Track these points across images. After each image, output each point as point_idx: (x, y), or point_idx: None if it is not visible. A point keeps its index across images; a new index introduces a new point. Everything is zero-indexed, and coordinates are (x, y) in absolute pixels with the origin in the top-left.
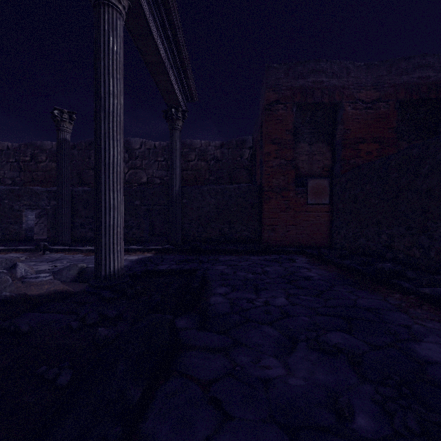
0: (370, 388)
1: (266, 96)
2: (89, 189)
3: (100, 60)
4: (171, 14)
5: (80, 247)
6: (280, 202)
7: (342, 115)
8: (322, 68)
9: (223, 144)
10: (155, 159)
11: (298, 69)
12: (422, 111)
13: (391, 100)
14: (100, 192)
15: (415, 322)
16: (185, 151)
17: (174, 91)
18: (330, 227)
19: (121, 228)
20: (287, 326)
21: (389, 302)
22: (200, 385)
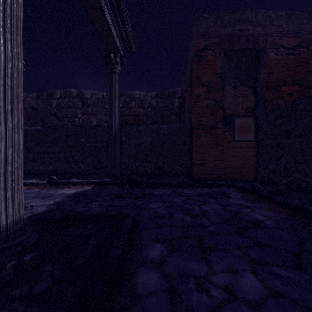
0: None
1: (196, 43)
2: (41, 128)
3: None
4: None
5: (28, 179)
6: (209, 139)
7: (266, 60)
8: (248, 17)
9: (157, 94)
10: (103, 107)
11: (226, 18)
12: None
13: (310, 46)
14: None
15: None
16: (127, 100)
17: (111, 32)
18: (255, 162)
19: (15, 166)
20: None
21: None
22: None
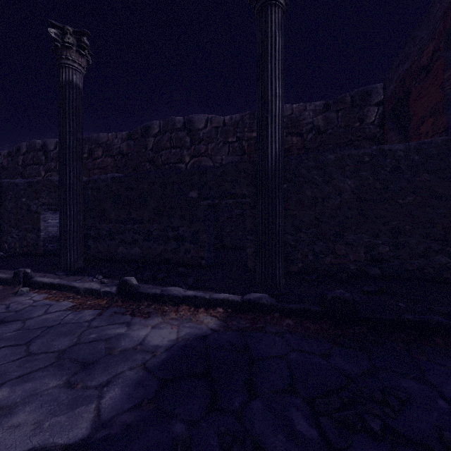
0: None
1: None
2: (121, 175)
3: None
4: None
5: (91, 276)
6: None
7: None
8: None
9: (328, 105)
10: (224, 140)
11: None
12: None
13: None
14: None
15: None
16: None
17: None
18: None
19: None
20: None
21: None
22: None
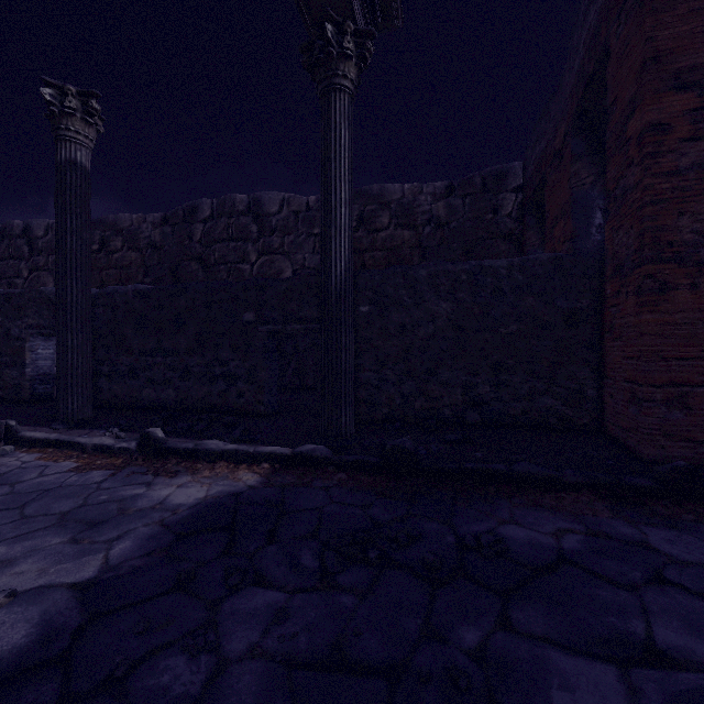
0: None
1: None
2: (148, 287)
3: None
4: None
5: (103, 429)
6: None
7: None
8: None
9: (452, 187)
10: (308, 232)
11: None
12: None
13: None
14: None
15: None
16: (369, 209)
17: None
18: None
19: None
20: None
21: None
22: None
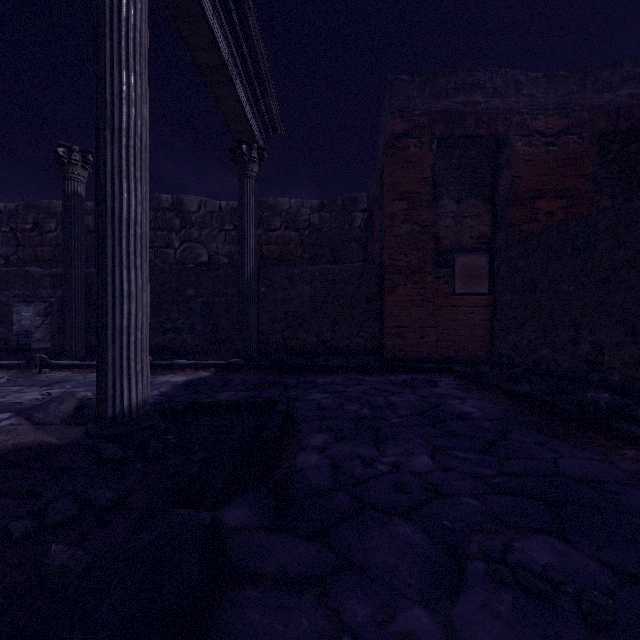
0: None
1: (389, 125)
2: None
3: (105, 39)
4: None
5: None
6: (412, 291)
7: (509, 155)
8: (478, 81)
9: (323, 205)
10: (220, 227)
11: (440, 83)
12: (633, 150)
13: (585, 131)
14: (104, 270)
15: None
16: (266, 215)
17: (245, 115)
18: (490, 330)
19: (144, 332)
20: (440, 520)
21: (619, 467)
22: None
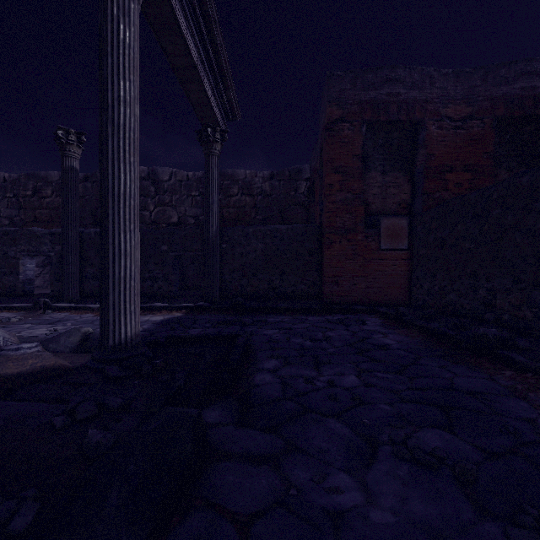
0: (495, 529)
1: (327, 112)
2: None
3: (107, 56)
4: (205, 2)
5: (92, 304)
6: (346, 247)
7: (425, 136)
8: (399, 77)
9: (273, 175)
10: (188, 194)
11: (369, 77)
12: (525, 132)
13: (486, 117)
14: (106, 233)
15: (539, 413)
16: (226, 183)
17: (210, 105)
18: (409, 279)
19: (136, 281)
20: (362, 419)
21: (499, 383)
22: (236, 524)
